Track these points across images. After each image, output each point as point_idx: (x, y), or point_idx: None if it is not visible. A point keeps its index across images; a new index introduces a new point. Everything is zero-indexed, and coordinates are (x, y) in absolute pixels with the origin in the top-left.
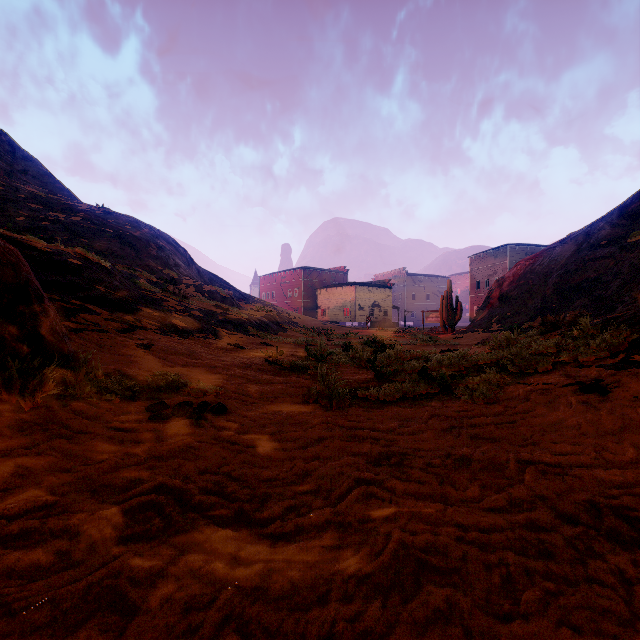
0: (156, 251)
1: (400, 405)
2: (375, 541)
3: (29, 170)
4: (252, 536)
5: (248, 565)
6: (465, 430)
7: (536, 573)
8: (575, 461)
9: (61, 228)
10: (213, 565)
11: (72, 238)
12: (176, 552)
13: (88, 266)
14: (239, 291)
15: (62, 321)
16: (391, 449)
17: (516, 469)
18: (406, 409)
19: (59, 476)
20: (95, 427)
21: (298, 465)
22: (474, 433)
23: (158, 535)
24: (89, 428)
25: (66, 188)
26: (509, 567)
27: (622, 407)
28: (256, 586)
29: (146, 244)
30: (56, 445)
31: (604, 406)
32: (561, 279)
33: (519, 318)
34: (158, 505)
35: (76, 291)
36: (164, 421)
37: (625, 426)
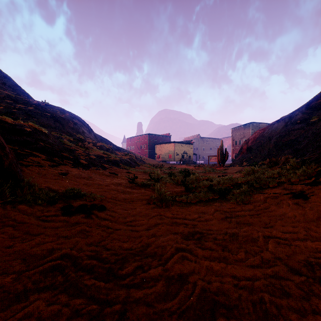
0: (72, 125)
1: (198, 205)
2: (187, 288)
3: (6, 83)
4: (115, 286)
5: (112, 306)
6: (234, 219)
7: (282, 308)
8: (295, 236)
9: (22, 113)
10: (90, 307)
11: (28, 118)
12: (69, 298)
13: (35, 132)
14: (116, 145)
15: (19, 160)
16: (195, 230)
17: (263, 241)
18: (202, 207)
19: (4, 250)
20: (30, 219)
21: (144, 240)
22: (239, 220)
23: (59, 287)
24: (26, 220)
25: (26, 92)
26: (266, 304)
27: (317, 206)
28: (116, 320)
29: (67, 121)
30: (5, 231)
31: (307, 205)
32: (277, 140)
33: (257, 159)
34: (61, 267)
35: (28, 145)
36: (70, 215)
37: (319, 217)
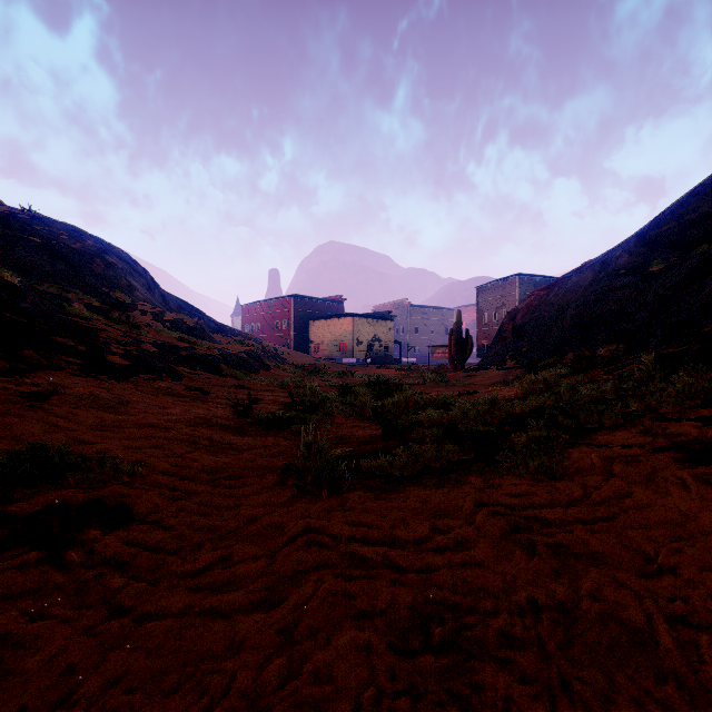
0: (102, 269)
1: (425, 483)
2: None
3: None
4: None
5: None
6: (540, 537)
7: None
8: None
9: None
10: None
11: None
12: None
13: None
14: (215, 321)
15: None
16: (430, 597)
17: (677, 647)
18: (435, 491)
19: None
20: None
21: (240, 680)
22: (556, 543)
23: None
24: None
25: None
26: None
27: None
28: None
29: (88, 259)
30: None
31: None
32: (580, 311)
33: (536, 354)
34: None
35: None
36: None
37: None
